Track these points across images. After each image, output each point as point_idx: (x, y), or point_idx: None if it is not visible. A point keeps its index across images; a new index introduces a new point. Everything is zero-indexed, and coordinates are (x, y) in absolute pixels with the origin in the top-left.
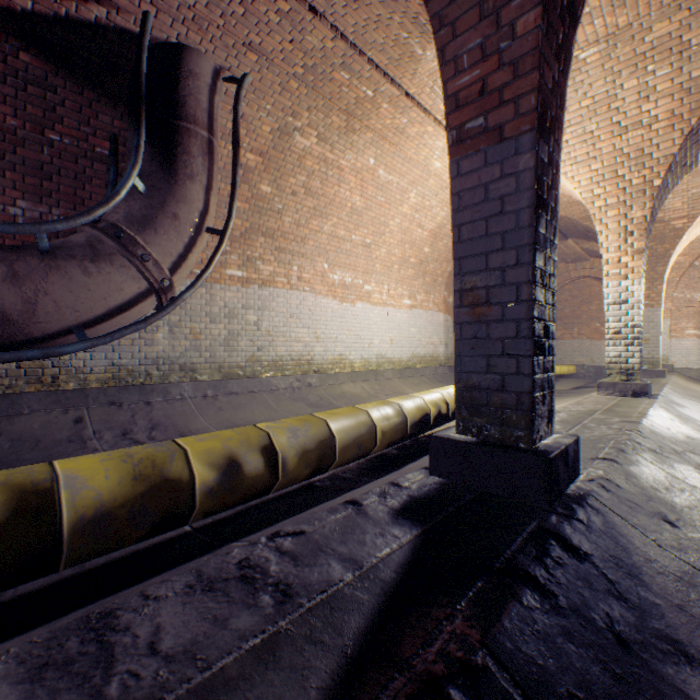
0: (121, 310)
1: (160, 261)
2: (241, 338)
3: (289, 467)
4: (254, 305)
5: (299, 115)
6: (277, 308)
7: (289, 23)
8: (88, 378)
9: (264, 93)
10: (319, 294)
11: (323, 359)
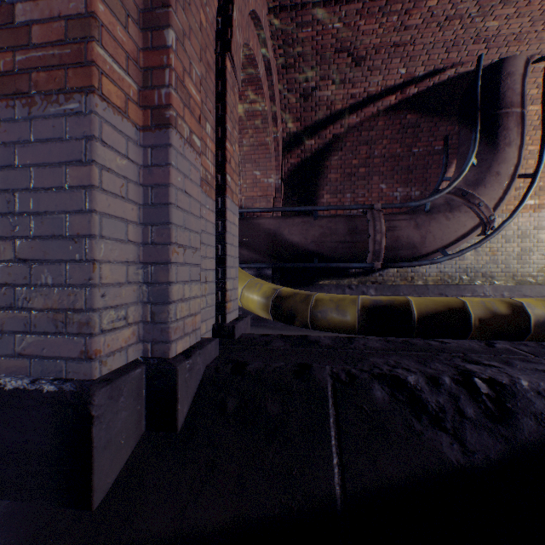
0: (462, 237)
1: (487, 205)
2: (531, 253)
3: None
4: (544, 226)
5: None
6: None
7: None
8: (426, 279)
9: None
10: None
11: None
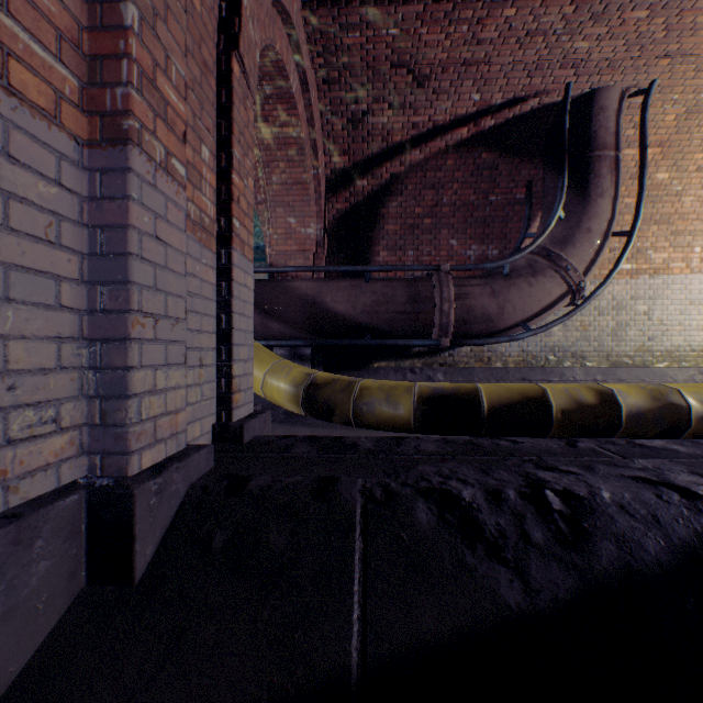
0: (547, 308)
1: (576, 269)
2: (628, 328)
3: None
4: (642, 295)
5: None
6: (670, 296)
7: None
8: (506, 360)
9: (670, 87)
10: None
11: None
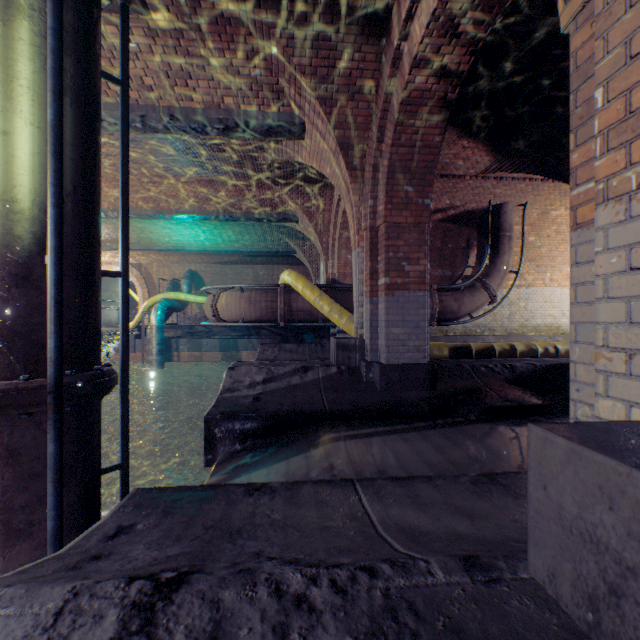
0: (480, 307)
1: (493, 288)
2: (515, 315)
3: (561, 353)
4: (522, 298)
5: (553, 204)
6: (535, 298)
7: (552, 187)
8: (455, 332)
9: (534, 203)
10: (564, 287)
11: (566, 326)
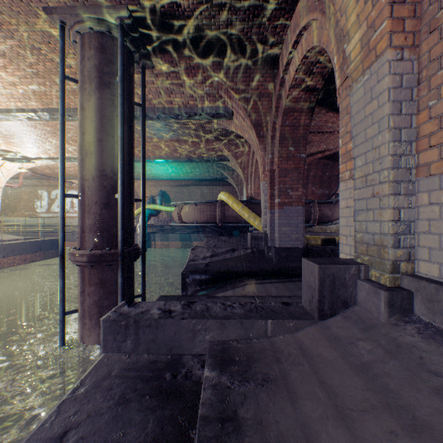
0: None
1: None
2: None
3: None
4: None
5: None
6: None
7: None
8: (331, 230)
9: None
10: None
11: None
